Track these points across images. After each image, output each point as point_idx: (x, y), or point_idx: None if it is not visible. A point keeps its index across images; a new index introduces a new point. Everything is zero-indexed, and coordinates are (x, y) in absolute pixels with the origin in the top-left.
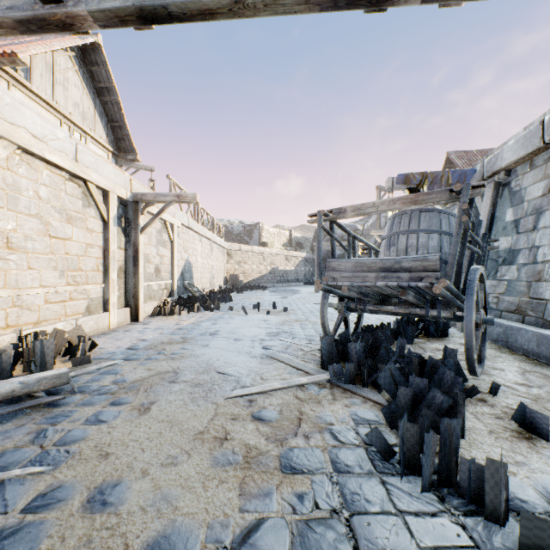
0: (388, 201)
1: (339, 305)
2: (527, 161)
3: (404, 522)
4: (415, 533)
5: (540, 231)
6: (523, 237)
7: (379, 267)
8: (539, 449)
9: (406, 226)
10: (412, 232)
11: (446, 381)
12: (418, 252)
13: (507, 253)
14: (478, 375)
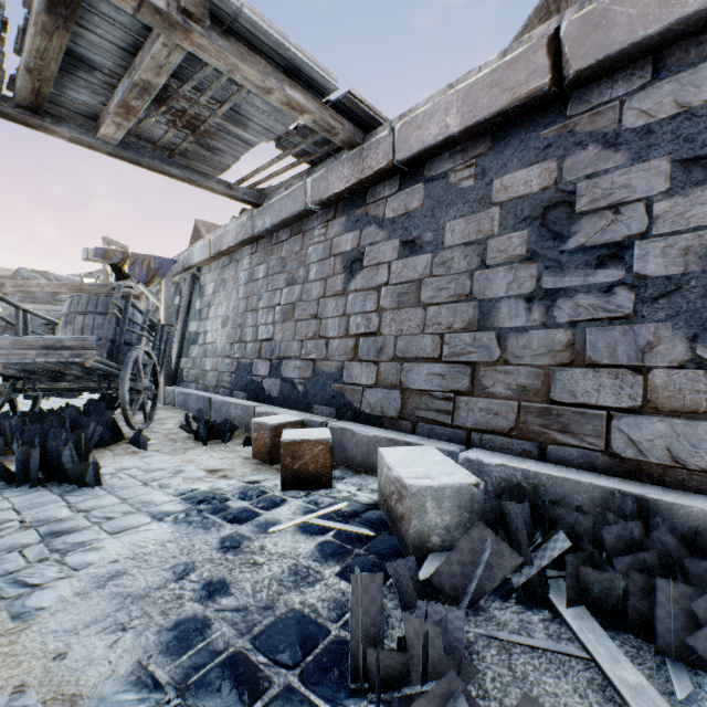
0: (56, 284)
1: (0, 386)
2: (209, 264)
3: (8, 500)
4: (14, 501)
5: (210, 320)
6: (203, 324)
7: (42, 345)
8: (138, 455)
9: (84, 307)
10: (90, 313)
11: (91, 431)
12: (94, 332)
13: (195, 336)
14: (137, 428)
